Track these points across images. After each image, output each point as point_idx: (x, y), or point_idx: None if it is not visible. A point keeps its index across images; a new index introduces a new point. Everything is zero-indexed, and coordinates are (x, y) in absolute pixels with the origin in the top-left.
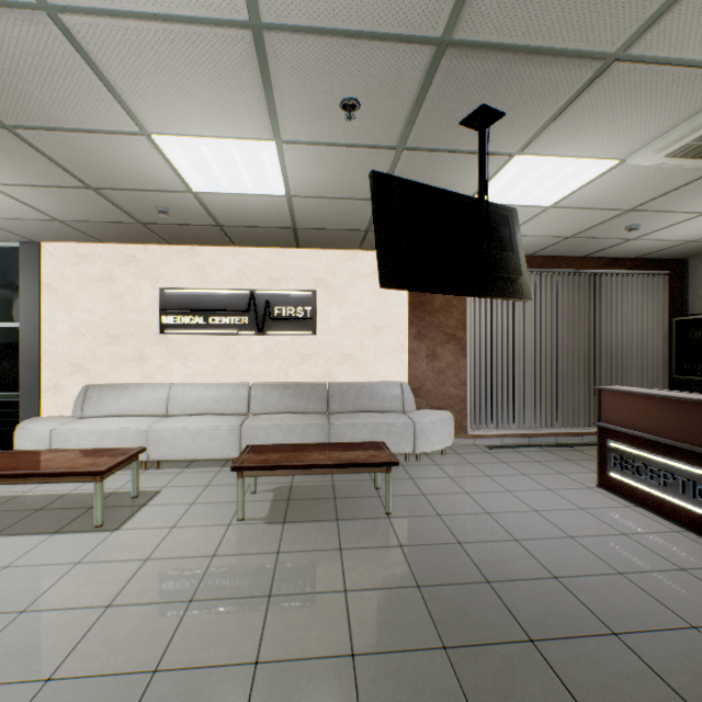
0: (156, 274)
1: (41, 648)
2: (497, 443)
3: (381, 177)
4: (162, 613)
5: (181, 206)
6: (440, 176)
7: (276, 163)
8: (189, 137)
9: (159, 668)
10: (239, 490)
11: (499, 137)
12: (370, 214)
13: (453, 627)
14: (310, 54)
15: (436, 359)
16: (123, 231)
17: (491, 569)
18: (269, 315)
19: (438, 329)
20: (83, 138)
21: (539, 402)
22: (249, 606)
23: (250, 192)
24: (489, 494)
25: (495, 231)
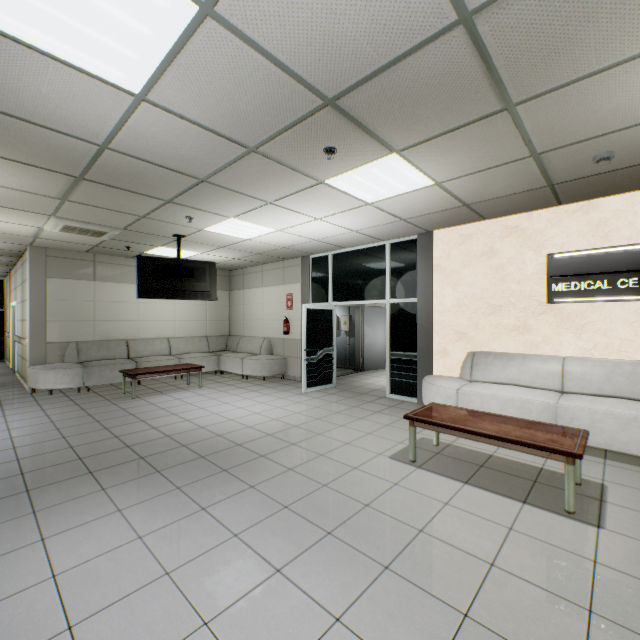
0: (540, 241)
1: None
2: None
3: None
4: None
5: (634, 143)
6: None
7: None
8: None
9: None
10: None
11: None
12: None
13: None
14: None
15: None
16: (517, 202)
17: None
18: None
19: None
20: (589, 83)
21: None
22: None
23: None
24: None
25: None
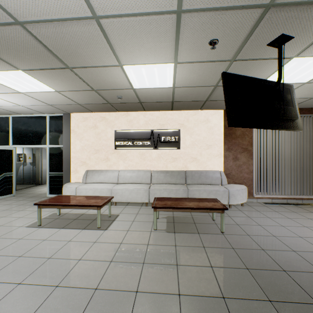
0: (113, 124)
1: (90, 275)
2: (269, 201)
3: (227, 74)
4: (133, 267)
5: (127, 95)
6: (249, 72)
7: (172, 73)
8: (137, 65)
9: (138, 290)
10: (154, 217)
11: (287, 49)
12: (209, 93)
13: (271, 291)
14: (200, 21)
15: (237, 160)
16: (101, 107)
17: (284, 264)
18: (159, 140)
19: (238, 146)
20: (96, 70)
21: (292, 182)
22: (169, 268)
23: (157, 87)
24: (272, 226)
25: (283, 97)
